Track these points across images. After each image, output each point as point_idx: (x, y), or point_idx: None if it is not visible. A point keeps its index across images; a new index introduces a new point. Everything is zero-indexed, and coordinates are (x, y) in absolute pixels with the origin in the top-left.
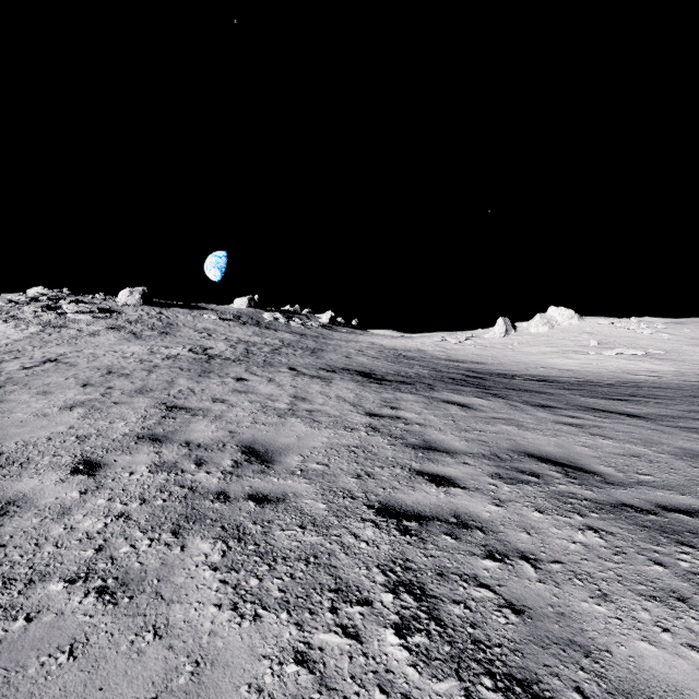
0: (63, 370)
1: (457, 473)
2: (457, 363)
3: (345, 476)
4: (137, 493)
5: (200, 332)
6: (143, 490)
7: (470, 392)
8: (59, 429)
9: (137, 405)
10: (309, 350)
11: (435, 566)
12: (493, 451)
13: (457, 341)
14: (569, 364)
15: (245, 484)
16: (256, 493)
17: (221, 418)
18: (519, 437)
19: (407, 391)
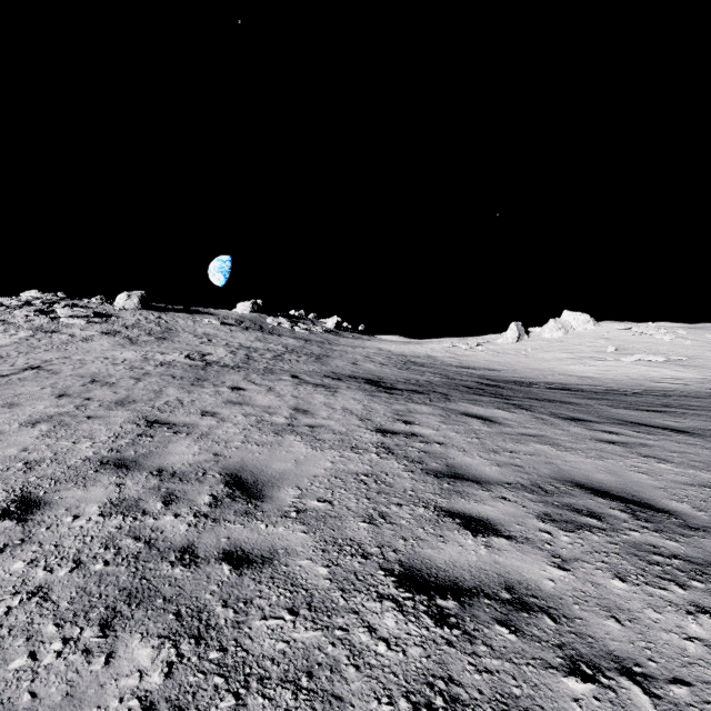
0: (42, 379)
1: (495, 513)
2: (469, 369)
3: (354, 520)
4: (72, 550)
5: (200, 337)
6: (82, 546)
7: (489, 403)
8: (8, 452)
9: (112, 420)
10: (314, 356)
11: (495, 693)
12: (533, 480)
13: (467, 347)
14: (587, 371)
15: (221, 533)
16: (234, 548)
17: (207, 436)
18: (559, 460)
19: (421, 402)
